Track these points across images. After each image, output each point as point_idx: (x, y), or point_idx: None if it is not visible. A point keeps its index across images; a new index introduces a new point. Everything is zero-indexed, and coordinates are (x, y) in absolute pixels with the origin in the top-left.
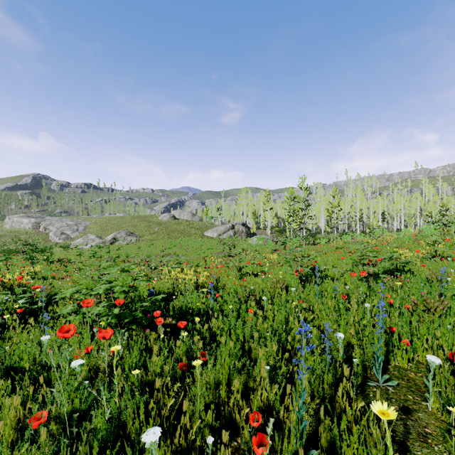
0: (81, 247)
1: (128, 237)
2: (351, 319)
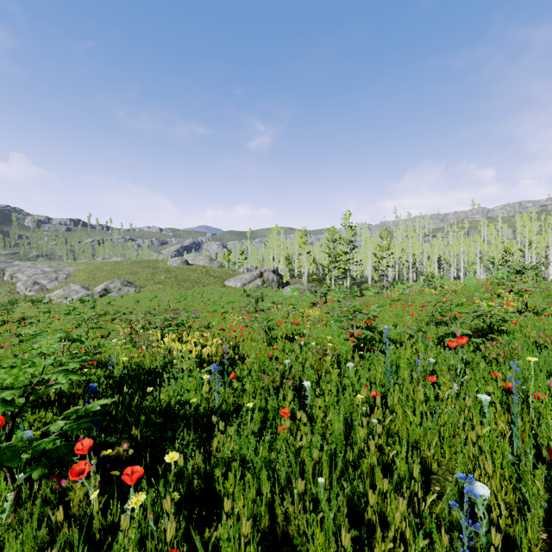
0: (59, 301)
1: (124, 288)
2: (473, 433)
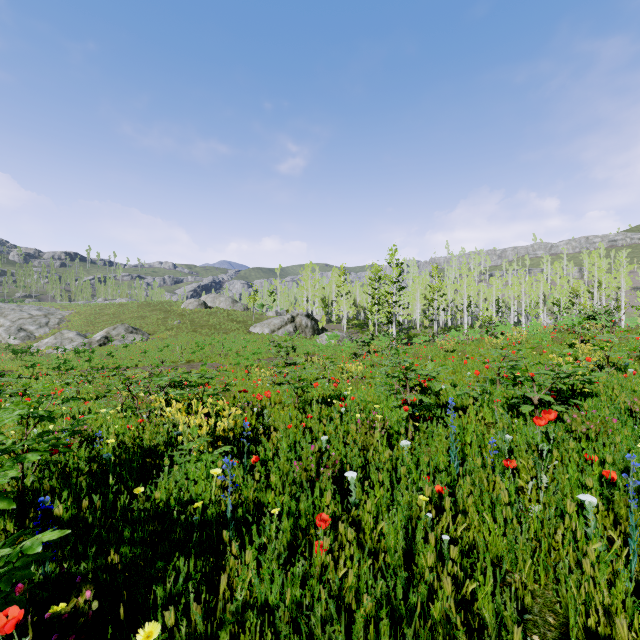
0: (50, 351)
1: (129, 336)
2: (586, 562)
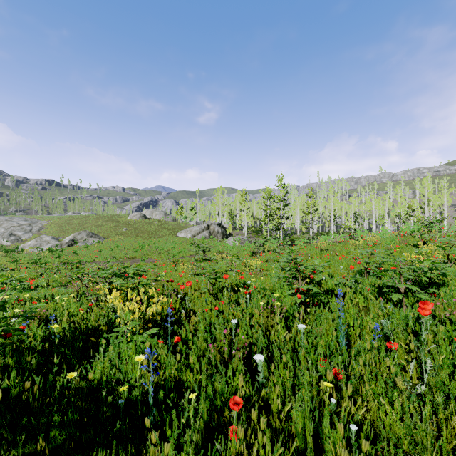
0: (32, 250)
1: (90, 239)
2: None
